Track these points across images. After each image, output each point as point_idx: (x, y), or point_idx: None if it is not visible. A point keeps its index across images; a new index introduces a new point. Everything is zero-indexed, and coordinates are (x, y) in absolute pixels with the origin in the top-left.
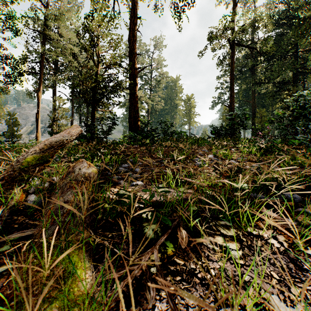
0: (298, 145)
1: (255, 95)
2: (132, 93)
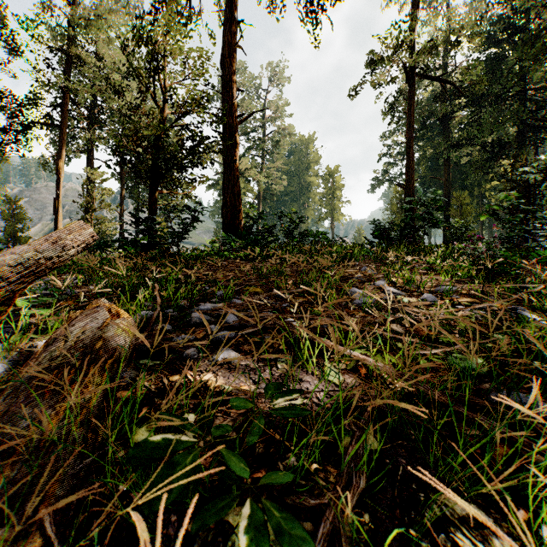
0: None
1: (449, 166)
2: (228, 161)
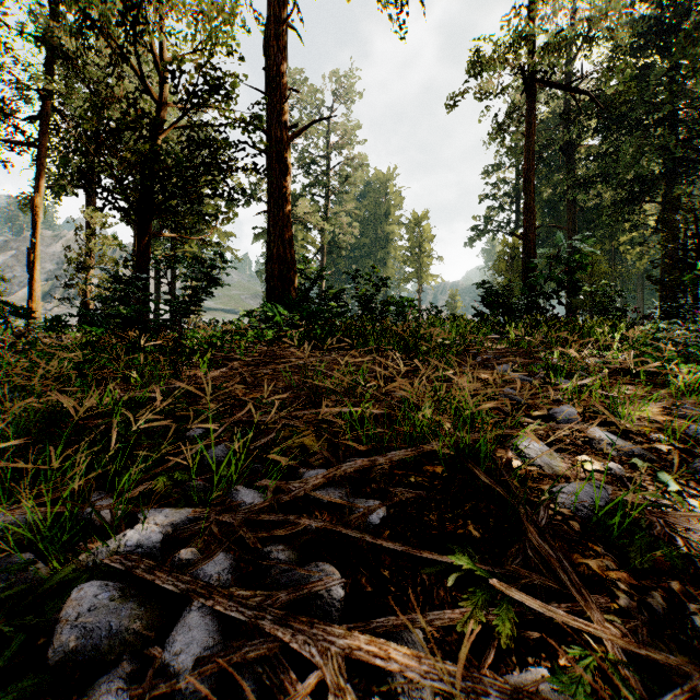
0: None
1: (575, 211)
2: (275, 193)
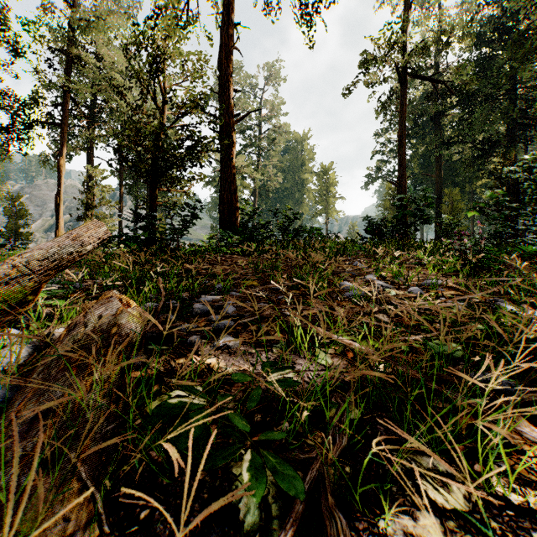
0: (531, 255)
1: (441, 163)
2: (225, 159)
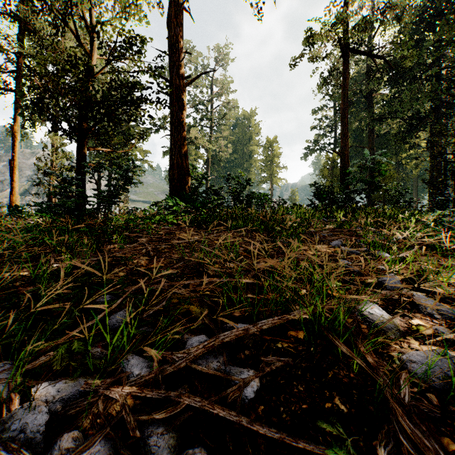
0: None
1: (373, 137)
2: (175, 122)
